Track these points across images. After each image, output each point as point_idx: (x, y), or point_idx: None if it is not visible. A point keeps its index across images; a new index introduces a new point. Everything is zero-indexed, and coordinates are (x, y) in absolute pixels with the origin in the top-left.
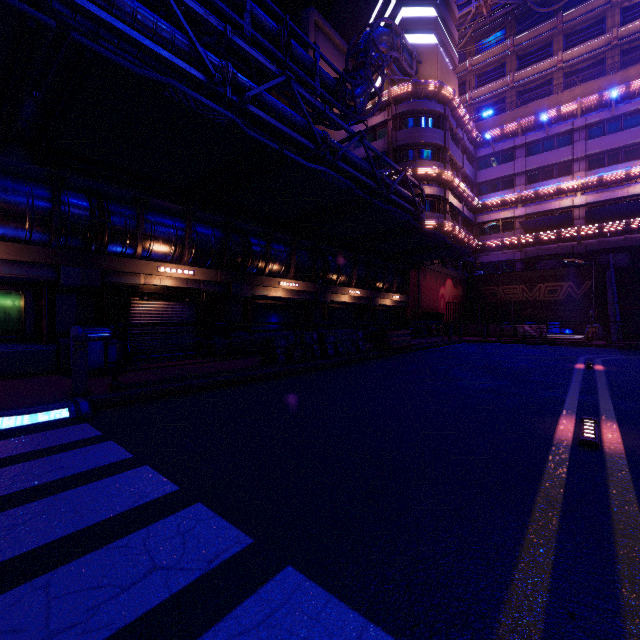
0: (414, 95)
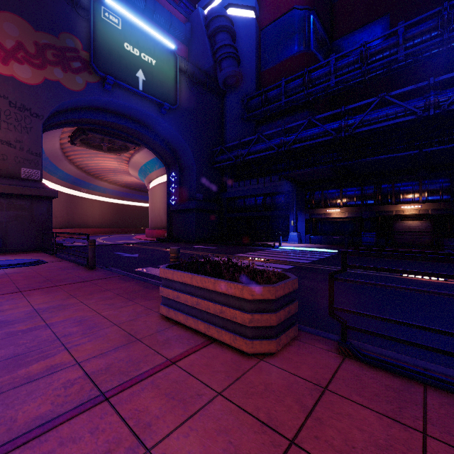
0: None
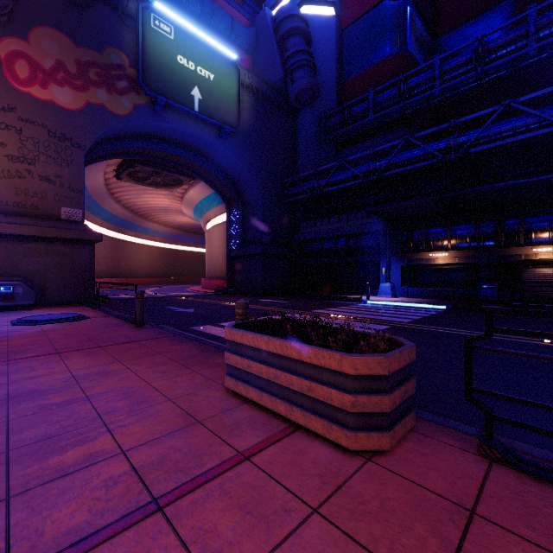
0: None
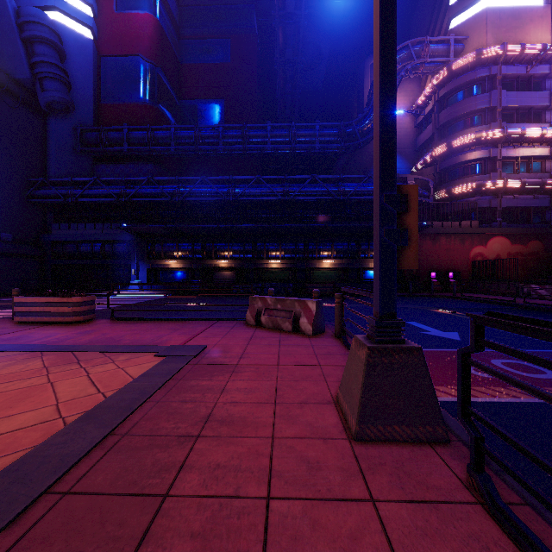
0: (453, 75)
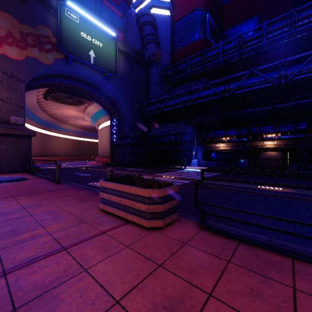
0: None
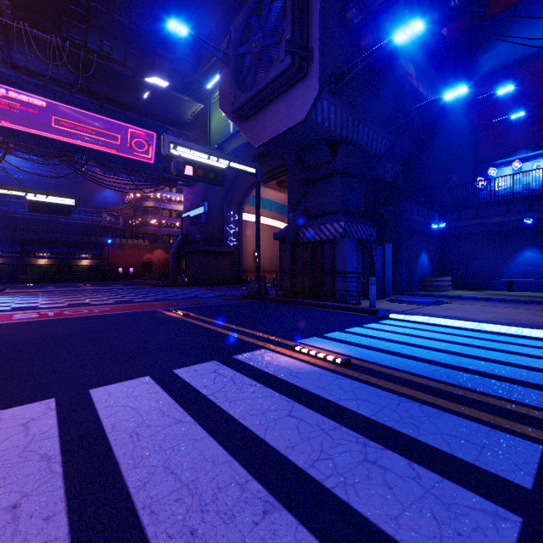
0: None
